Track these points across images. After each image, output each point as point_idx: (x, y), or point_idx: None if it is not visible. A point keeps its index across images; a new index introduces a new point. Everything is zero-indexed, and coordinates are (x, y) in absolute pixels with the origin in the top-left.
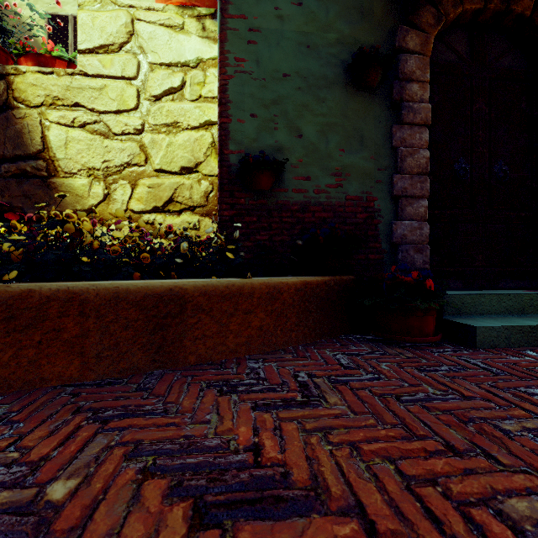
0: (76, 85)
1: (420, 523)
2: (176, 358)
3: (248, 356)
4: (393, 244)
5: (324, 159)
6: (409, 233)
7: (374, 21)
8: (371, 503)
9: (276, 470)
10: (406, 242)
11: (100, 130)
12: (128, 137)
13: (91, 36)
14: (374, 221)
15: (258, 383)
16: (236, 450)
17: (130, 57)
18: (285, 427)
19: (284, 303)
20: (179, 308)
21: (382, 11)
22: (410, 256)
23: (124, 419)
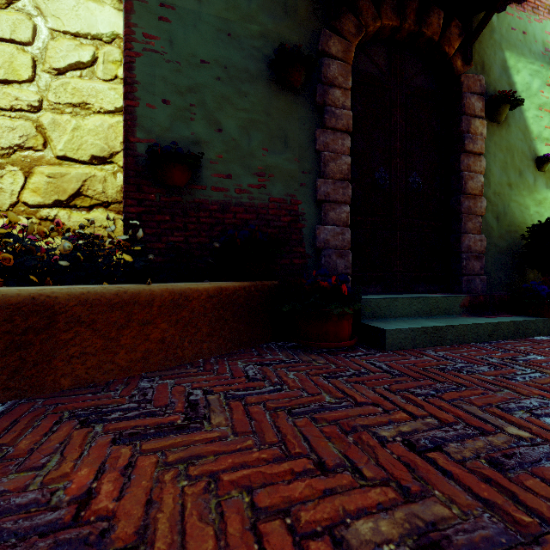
0: None
1: None
2: (41, 383)
3: (144, 374)
4: (317, 248)
5: (246, 157)
6: (332, 238)
7: (298, 20)
8: None
9: (98, 526)
10: (329, 247)
11: None
12: (19, 114)
13: None
14: (298, 225)
15: (138, 407)
16: (56, 505)
17: (23, 18)
18: (142, 462)
19: (193, 312)
20: (46, 321)
21: (307, 11)
22: (333, 261)
23: None
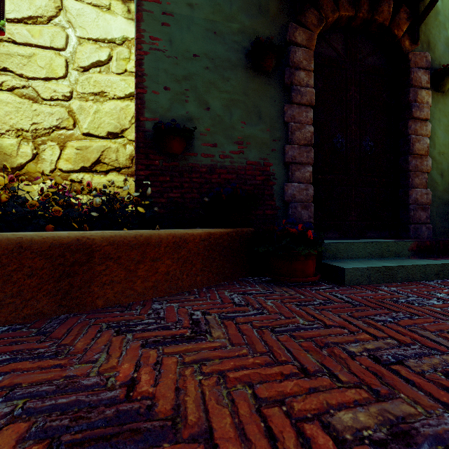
0: (4, 51)
1: (259, 442)
2: (83, 303)
3: (155, 299)
4: (285, 202)
5: (228, 129)
6: (298, 193)
7: (270, 17)
8: (221, 427)
9: (144, 403)
10: (295, 200)
11: (29, 95)
12: (56, 102)
13: (19, 7)
14: (270, 183)
15: (155, 322)
16: (112, 387)
17: (59, 30)
18: (166, 361)
19: (190, 252)
20: (86, 256)
21: (277, 9)
22: (298, 212)
23: (10, 364)
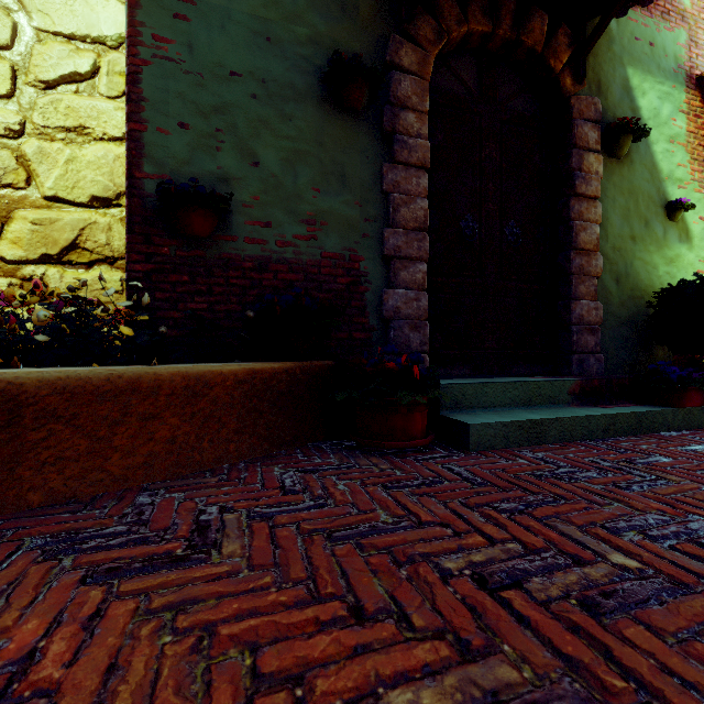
0: None
1: None
2: None
3: (147, 485)
4: (384, 319)
5: (291, 199)
6: (404, 305)
7: (360, 22)
8: None
9: None
10: (400, 317)
11: None
12: None
13: None
14: (360, 288)
15: (128, 531)
16: None
17: None
18: (114, 610)
19: (216, 402)
20: (7, 415)
21: (371, 11)
22: (405, 335)
23: None
